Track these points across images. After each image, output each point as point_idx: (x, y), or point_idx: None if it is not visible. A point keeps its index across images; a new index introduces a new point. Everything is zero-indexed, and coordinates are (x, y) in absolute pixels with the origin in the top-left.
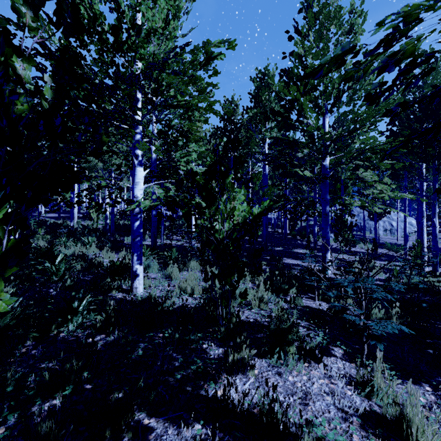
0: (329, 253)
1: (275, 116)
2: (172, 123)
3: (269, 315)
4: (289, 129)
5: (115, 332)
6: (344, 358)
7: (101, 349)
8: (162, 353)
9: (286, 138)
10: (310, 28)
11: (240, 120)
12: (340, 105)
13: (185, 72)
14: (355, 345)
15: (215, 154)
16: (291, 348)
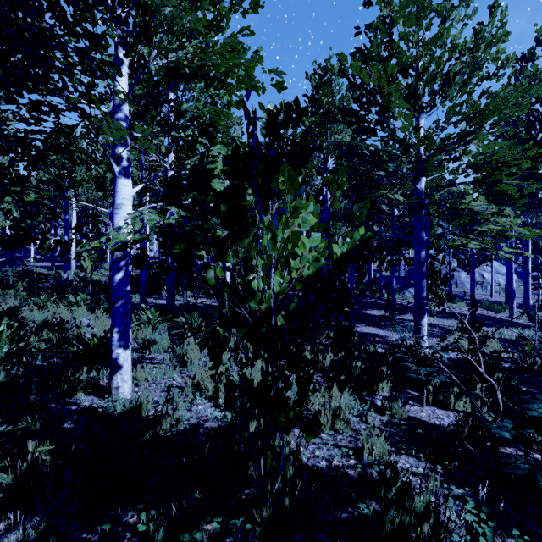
0: (425, 320)
1: (346, 115)
2: (183, 107)
3: (355, 447)
4: (364, 139)
5: (16, 530)
6: None
7: None
8: None
9: (365, 145)
10: None
11: (291, 135)
12: (450, 92)
13: None
14: (541, 529)
15: (248, 115)
16: None
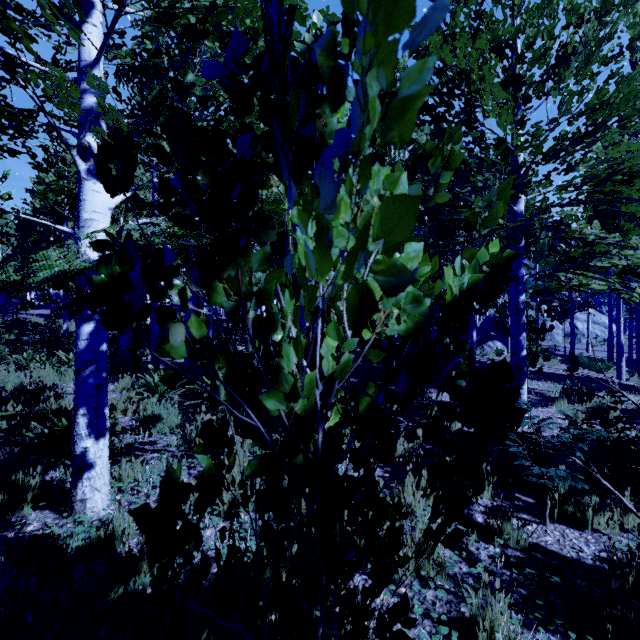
0: (525, 386)
1: (420, 113)
2: (187, 78)
3: (458, 618)
4: None
5: None
6: None
7: None
8: None
9: None
10: None
11: None
12: (567, 73)
13: None
14: None
15: None
16: None
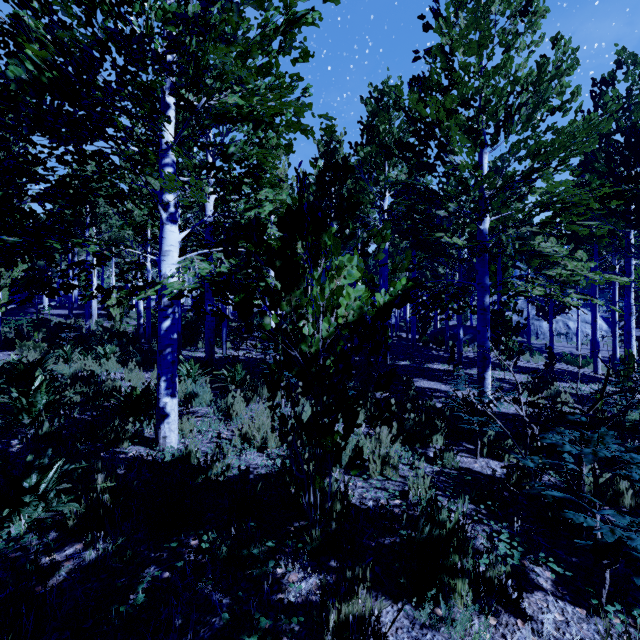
0: (489, 372)
1: (403, 150)
2: (230, 150)
3: (402, 491)
4: (423, 174)
5: (98, 543)
6: (558, 593)
7: (64, 582)
8: (189, 593)
9: (422, 184)
10: (459, 9)
11: None
12: (512, 128)
13: (248, 50)
14: (569, 556)
15: (300, 182)
16: (459, 583)
